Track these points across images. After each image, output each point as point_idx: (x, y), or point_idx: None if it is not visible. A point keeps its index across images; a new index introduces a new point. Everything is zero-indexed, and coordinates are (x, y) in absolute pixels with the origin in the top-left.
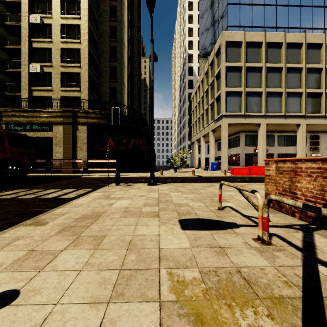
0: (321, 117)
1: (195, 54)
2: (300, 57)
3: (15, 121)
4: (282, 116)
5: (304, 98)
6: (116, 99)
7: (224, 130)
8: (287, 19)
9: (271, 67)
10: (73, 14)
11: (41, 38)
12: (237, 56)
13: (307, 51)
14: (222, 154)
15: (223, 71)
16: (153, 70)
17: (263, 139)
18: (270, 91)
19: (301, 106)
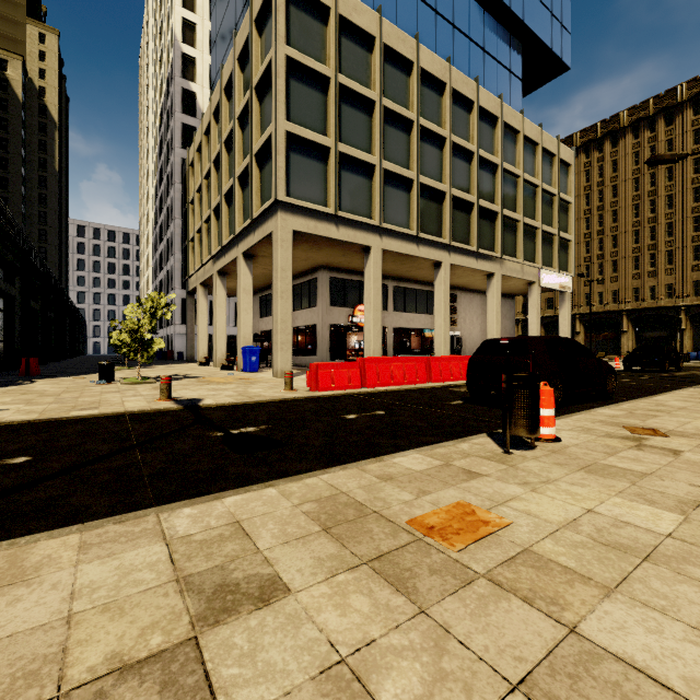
0: (471, 255)
1: (202, 63)
2: (442, 115)
3: None
4: (413, 237)
5: (449, 206)
6: None
7: (283, 249)
8: (416, 25)
9: (391, 112)
10: None
11: None
12: (318, 45)
13: (452, 108)
14: (277, 322)
15: (280, 67)
16: None
17: (376, 289)
18: (390, 170)
19: (442, 222)
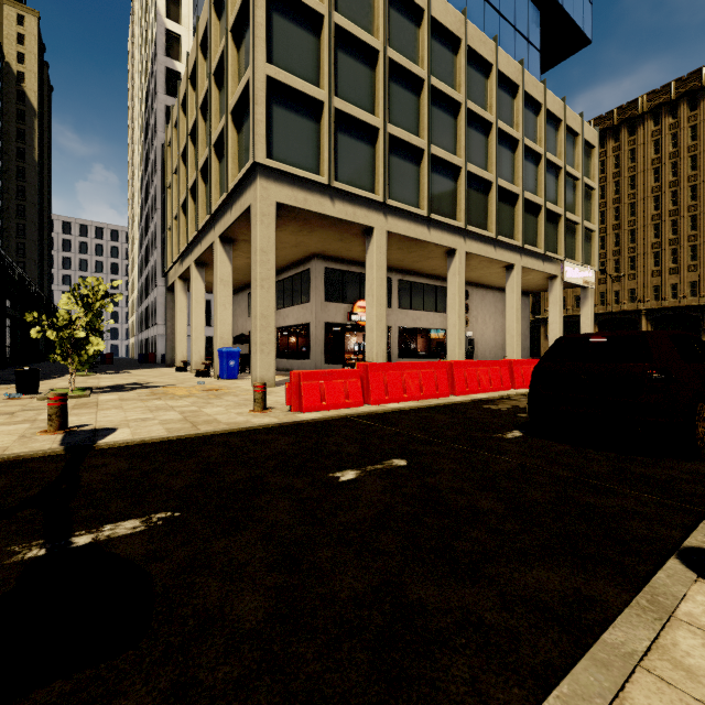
0: (489, 242)
1: (188, 41)
2: (456, 77)
3: None
4: (423, 219)
5: (464, 184)
6: None
7: (263, 226)
8: None
9: (398, 67)
10: None
11: None
12: None
13: (467, 70)
14: (255, 317)
15: None
16: None
17: (380, 278)
18: (396, 136)
19: (457, 203)
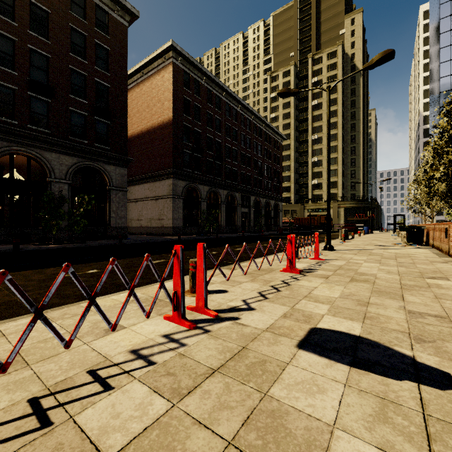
0: None
1: None
2: None
3: (311, 208)
4: None
5: None
6: (354, 188)
7: None
8: None
9: None
10: (333, 152)
11: (317, 167)
12: None
13: None
14: None
15: None
16: (381, 200)
17: None
18: None
19: None
